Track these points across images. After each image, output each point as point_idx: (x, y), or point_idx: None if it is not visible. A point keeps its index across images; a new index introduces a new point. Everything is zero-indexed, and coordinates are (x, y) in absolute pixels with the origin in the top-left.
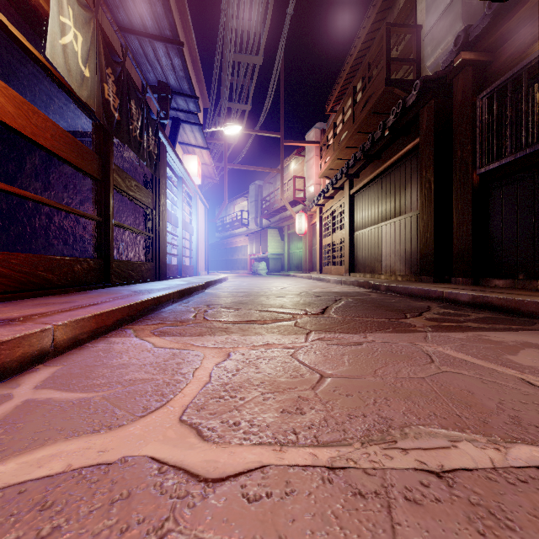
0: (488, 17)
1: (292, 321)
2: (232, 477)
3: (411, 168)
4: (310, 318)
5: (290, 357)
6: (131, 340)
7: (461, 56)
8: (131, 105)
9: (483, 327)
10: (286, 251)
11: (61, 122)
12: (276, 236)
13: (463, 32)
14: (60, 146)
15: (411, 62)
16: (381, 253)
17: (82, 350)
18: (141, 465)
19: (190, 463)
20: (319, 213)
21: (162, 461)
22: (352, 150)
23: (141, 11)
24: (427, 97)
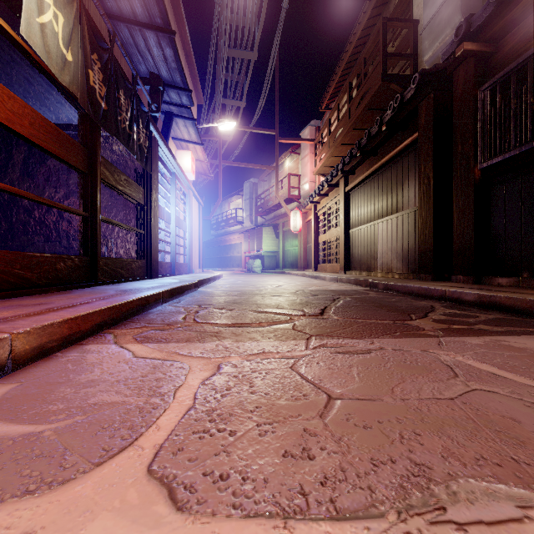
0: (492, 5)
1: (290, 323)
2: None
3: (408, 164)
4: (309, 320)
5: (290, 370)
6: (109, 348)
7: (463, 47)
8: (120, 95)
9: (498, 330)
10: (281, 248)
11: (48, 114)
12: (271, 233)
13: (465, 22)
14: (40, 135)
15: (408, 57)
16: (377, 250)
17: (49, 362)
18: None
19: None
20: (314, 210)
21: None
22: (347, 147)
23: None
24: (426, 90)
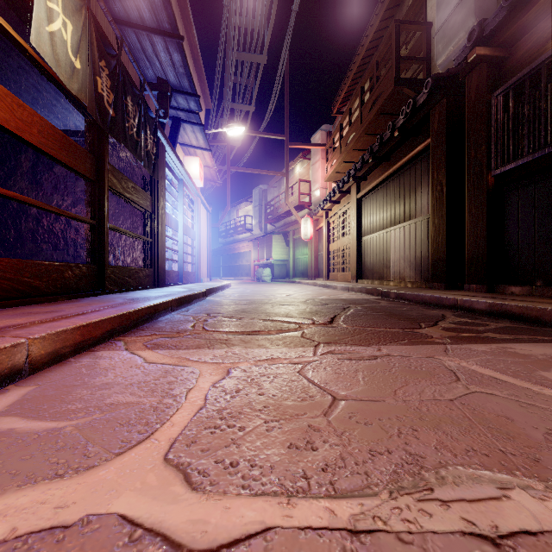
0: (505, 10)
1: (299, 331)
2: (226, 547)
3: (421, 171)
4: (318, 328)
5: (297, 374)
6: (120, 354)
7: (476, 52)
8: (127, 101)
9: (506, 338)
10: (291, 257)
11: (54, 120)
12: (281, 241)
13: (478, 26)
14: (48, 142)
15: (421, 61)
16: (389, 258)
17: (63, 367)
18: (107, 528)
19: (172, 525)
20: (325, 218)
21: (135, 521)
22: (359, 152)
23: (138, 2)
24: (439, 95)
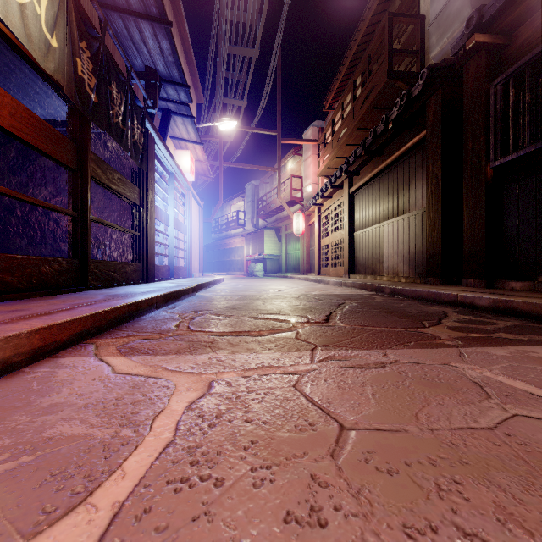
0: None
1: (293, 331)
2: None
3: (415, 164)
4: (313, 328)
5: (293, 389)
6: (86, 362)
7: (475, 39)
8: (112, 88)
9: (521, 339)
10: (283, 252)
11: (38, 110)
12: (273, 236)
13: (477, 12)
14: (22, 127)
15: (414, 54)
16: (382, 253)
17: (12, 379)
18: None
19: None
20: (317, 213)
21: None
22: (351, 147)
23: None
24: (434, 86)
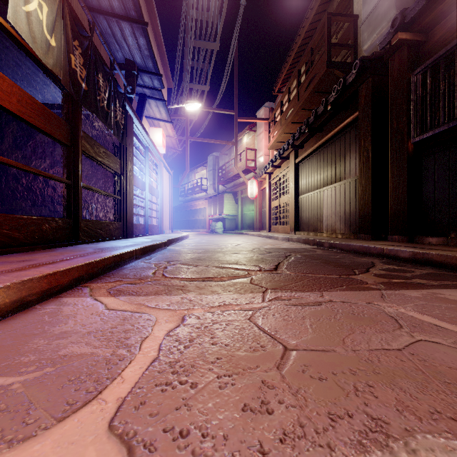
0: None
1: (248, 278)
2: None
3: (350, 139)
4: (264, 275)
5: (248, 321)
6: (84, 301)
7: (398, 36)
8: (99, 78)
9: (433, 284)
10: (240, 212)
11: (36, 95)
12: (231, 199)
13: (400, 14)
14: (27, 111)
15: (349, 47)
16: (322, 214)
17: (28, 314)
18: None
19: None
20: (268, 180)
21: None
22: (297, 125)
23: None
24: (365, 75)
